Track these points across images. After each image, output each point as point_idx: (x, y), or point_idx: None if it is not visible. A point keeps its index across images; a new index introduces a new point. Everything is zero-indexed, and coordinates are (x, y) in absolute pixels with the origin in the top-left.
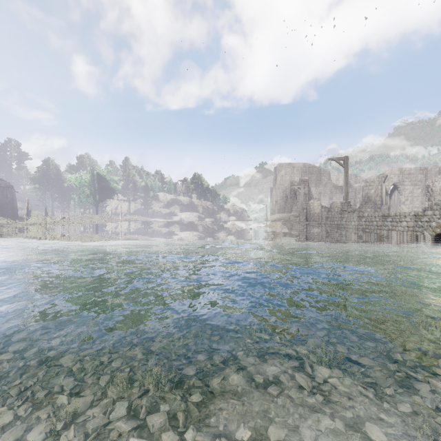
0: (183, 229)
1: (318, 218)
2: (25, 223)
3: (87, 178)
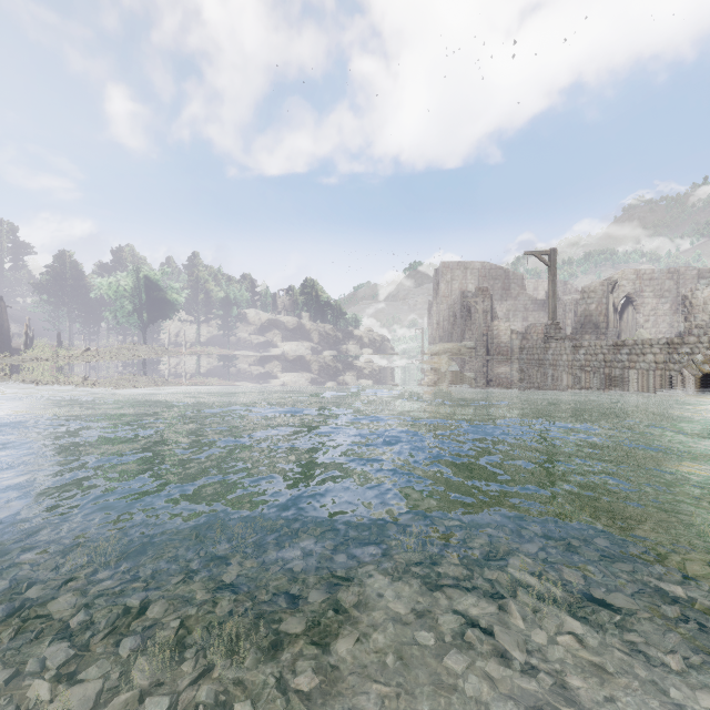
0: (287, 369)
1: (505, 349)
2: (20, 358)
3: (129, 285)
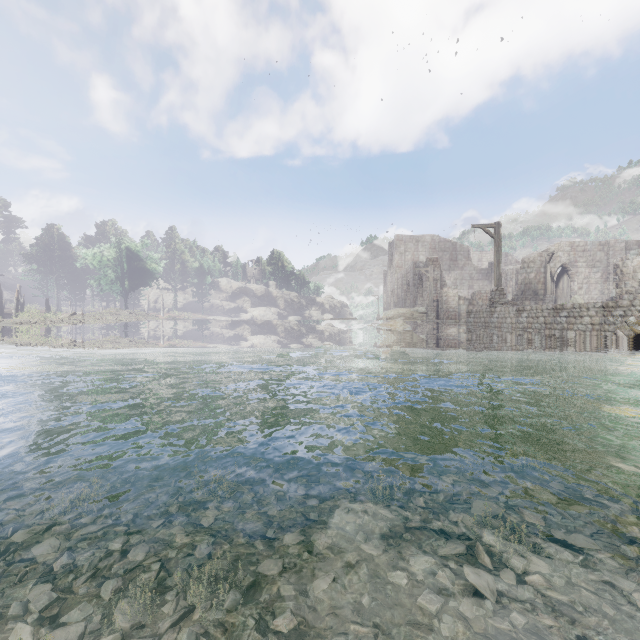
0: (256, 332)
1: (454, 314)
2: (12, 321)
3: (112, 255)
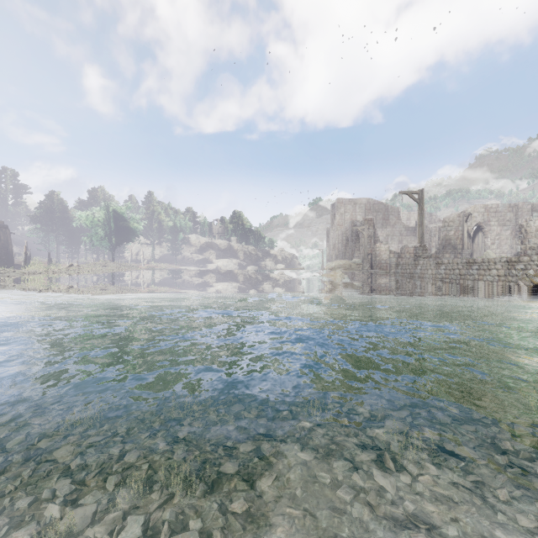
0: (220, 280)
1: (385, 265)
2: (21, 272)
3: (101, 217)
